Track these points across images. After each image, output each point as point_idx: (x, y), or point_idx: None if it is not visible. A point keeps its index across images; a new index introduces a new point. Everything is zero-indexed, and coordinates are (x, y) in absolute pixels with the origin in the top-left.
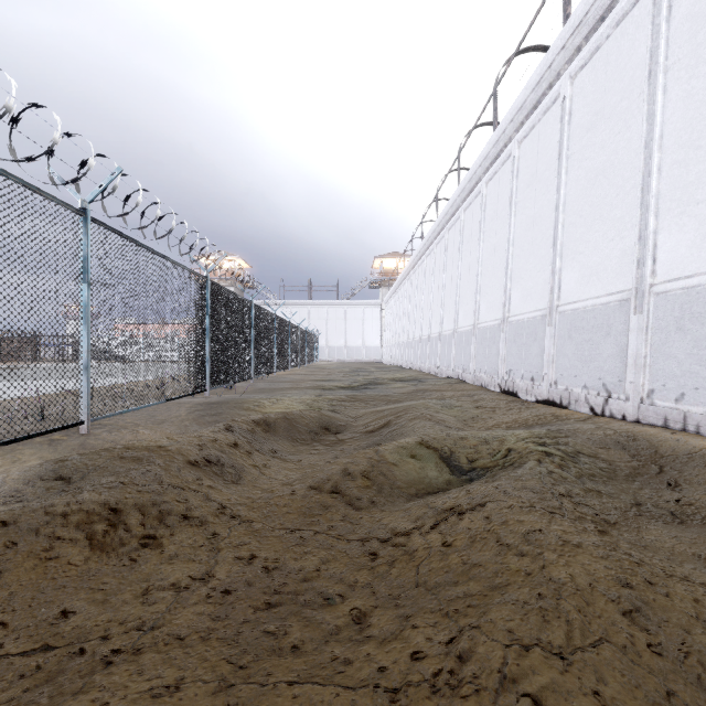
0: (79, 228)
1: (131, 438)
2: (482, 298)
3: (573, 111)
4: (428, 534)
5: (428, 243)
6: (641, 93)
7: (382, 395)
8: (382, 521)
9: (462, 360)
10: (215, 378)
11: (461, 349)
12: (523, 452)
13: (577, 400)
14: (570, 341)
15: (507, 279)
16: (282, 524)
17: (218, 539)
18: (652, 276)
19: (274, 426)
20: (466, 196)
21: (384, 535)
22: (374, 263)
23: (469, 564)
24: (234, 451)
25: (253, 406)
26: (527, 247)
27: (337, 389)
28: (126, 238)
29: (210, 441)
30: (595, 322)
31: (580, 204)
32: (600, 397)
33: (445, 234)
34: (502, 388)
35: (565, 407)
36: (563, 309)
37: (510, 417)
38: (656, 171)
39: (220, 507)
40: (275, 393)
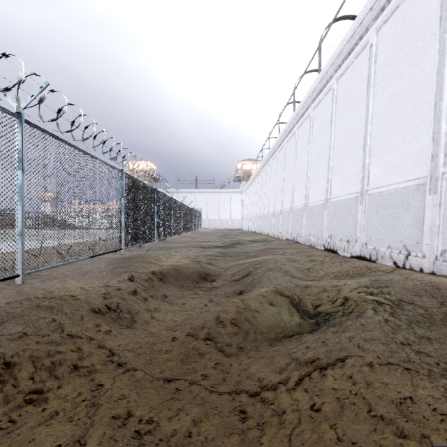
0: (15, 128)
1: (59, 286)
2: (311, 186)
3: (378, 54)
4: (294, 391)
5: (273, 151)
6: (433, 34)
7: (243, 252)
8: (249, 369)
9: (297, 228)
10: (128, 241)
11: (296, 220)
12: (358, 301)
13: (383, 257)
14: (377, 214)
15: (329, 173)
16: (162, 373)
17: (101, 392)
18: (444, 166)
19: (166, 276)
20: (299, 119)
21: (252, 388)
22: (237, 165)
23: (345, 442)
24: (132, 298)
25: (153, 260)
26: (344, 150)
27: (212, 248)
28: (56, 138)
29: (114, 290)
30: (396, 201)
31: (384, 118)
32: (402, 255)
33: (284, 144)
34: (325, 247)
35: (373, 261)
36: (371, 192)
37: (335, 268)
38: (446, 89)
39: (109, 355)
40: (170, 250)
